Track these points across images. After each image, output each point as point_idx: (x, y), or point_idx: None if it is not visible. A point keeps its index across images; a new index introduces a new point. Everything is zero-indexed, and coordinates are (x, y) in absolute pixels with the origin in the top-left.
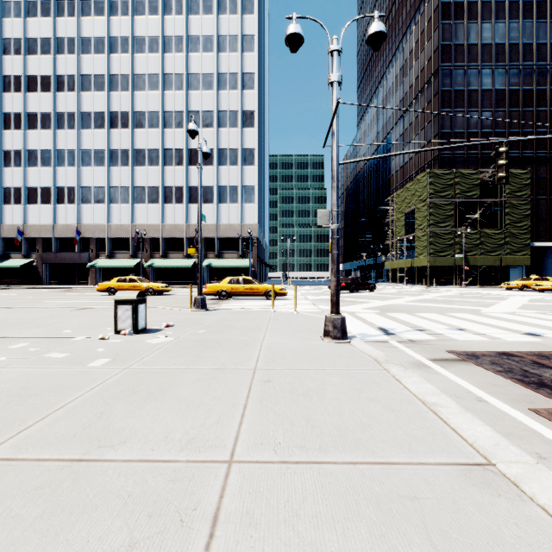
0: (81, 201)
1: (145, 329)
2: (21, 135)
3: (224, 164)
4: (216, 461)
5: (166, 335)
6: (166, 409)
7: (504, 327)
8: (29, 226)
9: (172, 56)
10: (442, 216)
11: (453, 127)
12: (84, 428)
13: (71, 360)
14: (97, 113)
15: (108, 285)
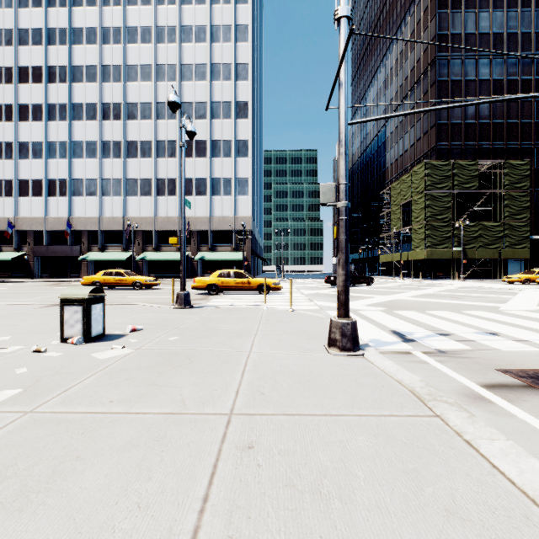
0: (73, 193)
1: (102, 334)
2: (13, 127)
3: (217, 156)
4: None
5: (122, 346)
6: None
7: None
8: (20, 219)
9: (164, 46)
10: (440, 208)
11: (450, 118)
12: None
13: None
14: (88, 104)
15: (93, 279)
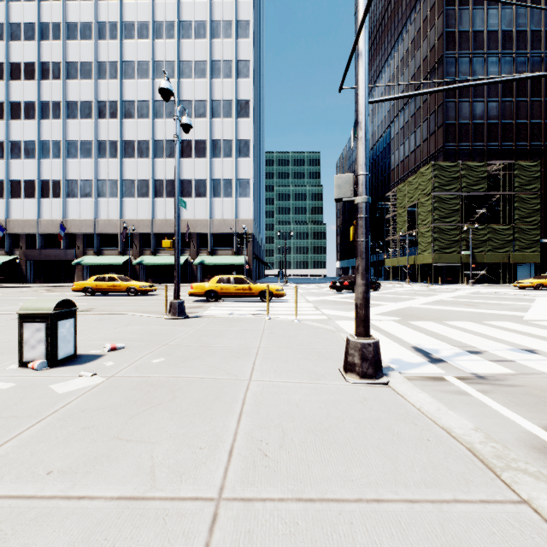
0: (67, 195)
1: (73, 356)
2: (4, 126)
3: (218, 156)
4: None
5: (92, 373)
6: None
7: None
8: (12, 221)
9: (162, 42)
10: (448, 211)
11: (458, 117)
12: None
13: None
14: (83, 102)
15: (84, 285)
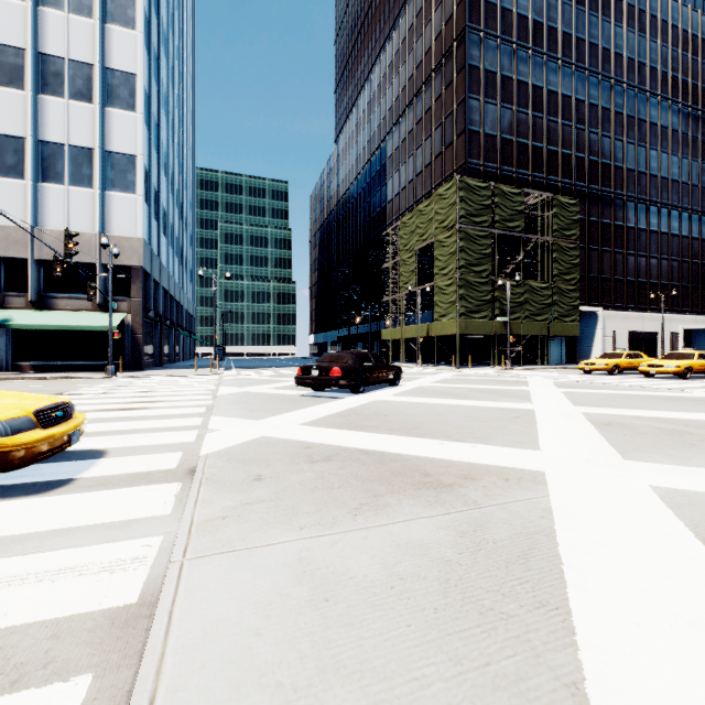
0: None
1: None
2: None
3: (56, 91)
4: None
5: None
6: None
7: None
8: None
9: None
10: (477, 255)
11: (483, 124)
12: None
13: None
14: None
15: None
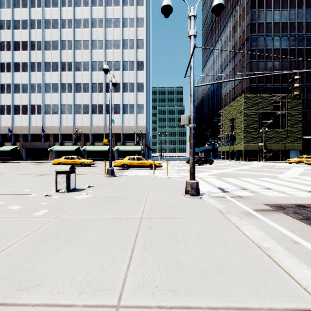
0: (45, 113)
1: (75, 188)
2: (11, 75)
3: (126, 91)
4: (107, 305)
5: (86, 193)
6: (77, 252)
7: (294, 187)
8: (15, 127)
9: (96, 30)
10: (251, 121)
11: (257, 70)
12: (12, 270)
13: (22, 211)
14: (53, 62)
15: (58, 161)
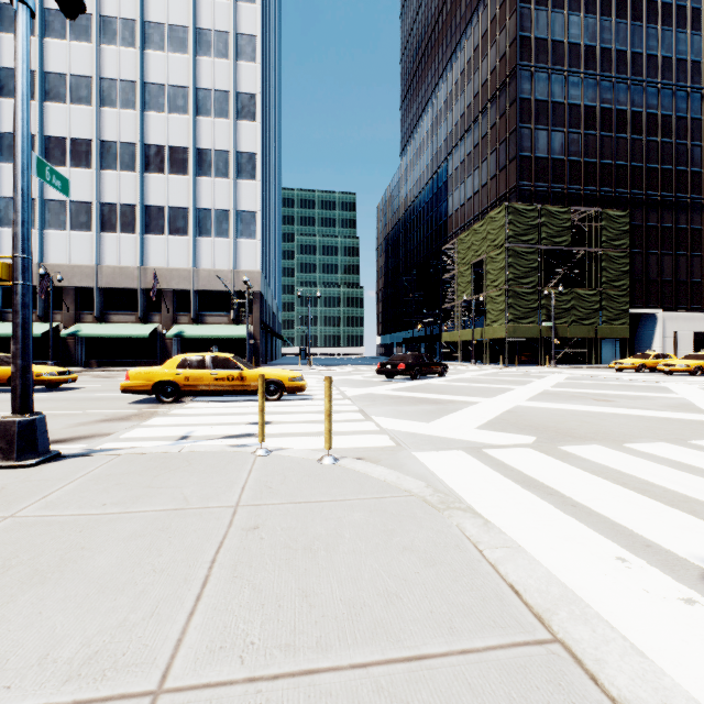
0: None
1: None
2: None
3: (206, 173)
4: None
5: None
6: None
7: None
8: None
9: None
10: (525, 269)
11: (534, 149)
12: None
13: None
14: None
15: None
